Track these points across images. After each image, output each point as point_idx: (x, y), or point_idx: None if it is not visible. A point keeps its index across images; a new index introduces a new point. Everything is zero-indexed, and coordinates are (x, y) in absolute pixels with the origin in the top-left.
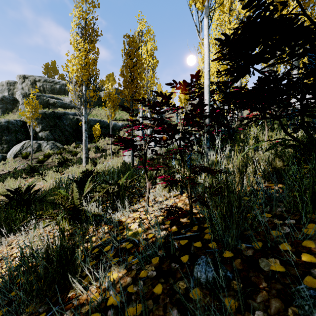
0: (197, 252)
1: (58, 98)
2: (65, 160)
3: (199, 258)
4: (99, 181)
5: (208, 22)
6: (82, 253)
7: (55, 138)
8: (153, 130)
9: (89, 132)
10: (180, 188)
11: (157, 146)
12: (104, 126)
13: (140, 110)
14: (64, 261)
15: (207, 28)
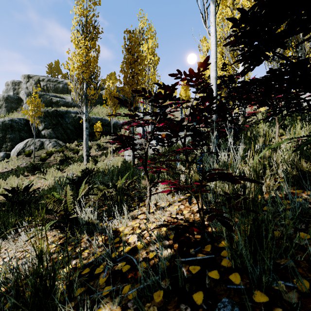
0: (214, 288)
1: (61, 97)
2: (67, 158)
3: (219, 303)
4: (97, 182)
5: (214, 8)
6: (66, 279)
7: (57, 136)
8: (154, 126)
9: (90, 130)
10: (189, 197)
11: (159, 145)
12: (105, 124)
13: (141, 108)
14: (41, 294)
15: (214, 15)
